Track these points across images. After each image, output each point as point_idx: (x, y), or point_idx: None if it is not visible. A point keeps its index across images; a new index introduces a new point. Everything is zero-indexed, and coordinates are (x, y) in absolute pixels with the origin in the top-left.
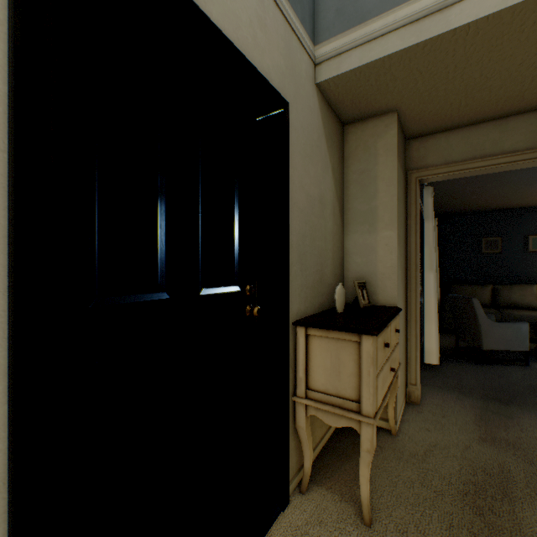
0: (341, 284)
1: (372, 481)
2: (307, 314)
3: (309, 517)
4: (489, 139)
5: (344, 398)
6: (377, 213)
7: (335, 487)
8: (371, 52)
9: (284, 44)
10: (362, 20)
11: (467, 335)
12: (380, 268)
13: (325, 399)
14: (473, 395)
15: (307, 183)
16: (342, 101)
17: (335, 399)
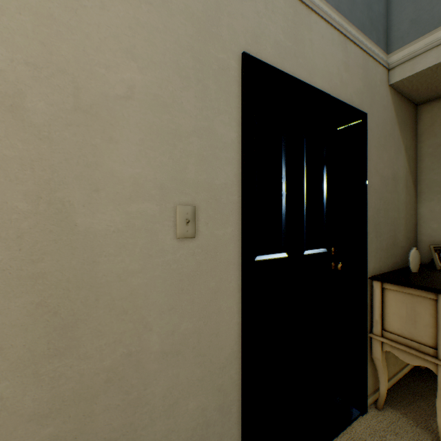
0: (414, 248)
1: None
2: (381, 271)
3: (385, 427)
4: None
5: (419, 343)
6: None
7: (409, 415)
8: None
9: (361, 70)
10: (439, 24)
11: None
12: None
13: (400, 341)
14: None
15: (381, 167)
16: (416, 89)
17: (410, 342)
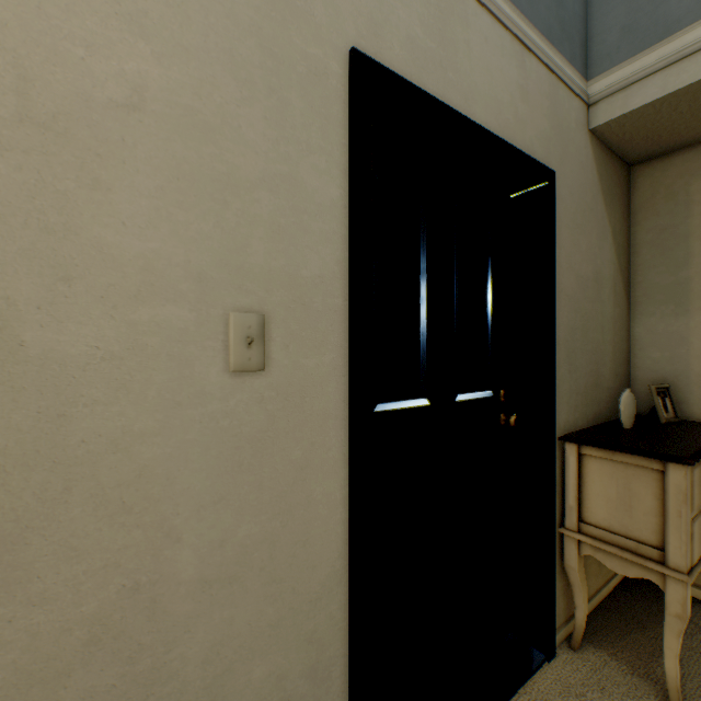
0: (628, 389)
1: (683, 664)
2: (577, 427)
3: (584, 678)
4: None
5: (637, 542)
6: (690, 287)
7: (621, 656)
8: (680, 75)
9: (547, 101)
10: (666, 34)
11: None
12: (695, 368)
13: (608, 538)
14: None
15: (577, 261)
16: (629, 140)
17: (623, 540)
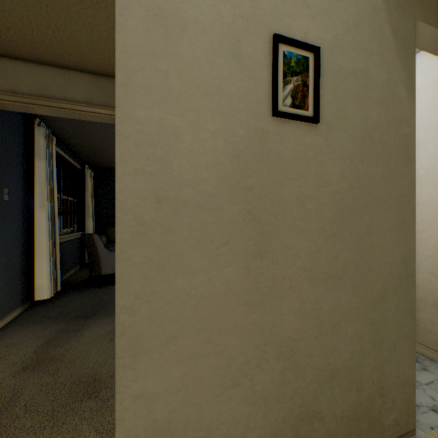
0: None
1: None
2: None
3: None
4: (56, 83)
5: None
6: None
7: None
8: None
9: None
10: None
11: (95, 265)
12: None
13: None
14: (65, 319)
15: None
16: None
17: None
